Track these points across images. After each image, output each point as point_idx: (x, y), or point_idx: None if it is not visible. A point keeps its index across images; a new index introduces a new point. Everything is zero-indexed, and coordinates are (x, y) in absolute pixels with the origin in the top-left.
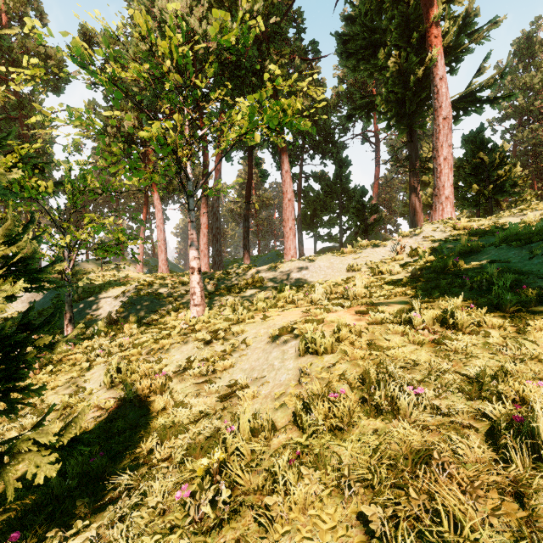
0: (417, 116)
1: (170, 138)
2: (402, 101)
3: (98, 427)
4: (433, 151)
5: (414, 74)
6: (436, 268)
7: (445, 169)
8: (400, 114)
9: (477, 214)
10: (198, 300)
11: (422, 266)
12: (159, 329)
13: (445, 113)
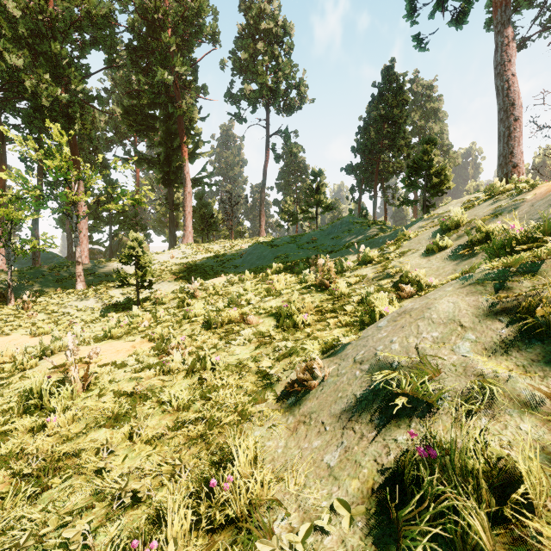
0: (175, 182)
1: (79, 198)
2: (167, 172)
3: (115, 305)
4: (184, 207)
5: (174, 162)
6: (191, 265)
7: (189, 218)
8: (166, 178)
9: (202, 238)
10: (83, 279)
11: (186, 264)
12: (67, 293)
13: (189, 190)
